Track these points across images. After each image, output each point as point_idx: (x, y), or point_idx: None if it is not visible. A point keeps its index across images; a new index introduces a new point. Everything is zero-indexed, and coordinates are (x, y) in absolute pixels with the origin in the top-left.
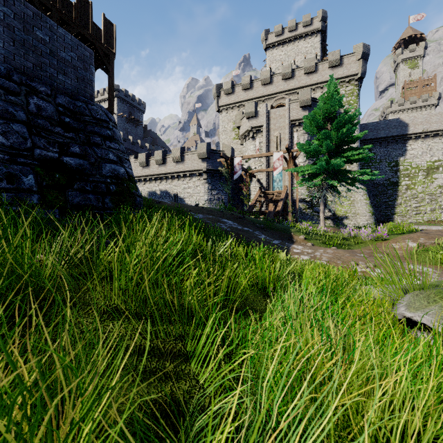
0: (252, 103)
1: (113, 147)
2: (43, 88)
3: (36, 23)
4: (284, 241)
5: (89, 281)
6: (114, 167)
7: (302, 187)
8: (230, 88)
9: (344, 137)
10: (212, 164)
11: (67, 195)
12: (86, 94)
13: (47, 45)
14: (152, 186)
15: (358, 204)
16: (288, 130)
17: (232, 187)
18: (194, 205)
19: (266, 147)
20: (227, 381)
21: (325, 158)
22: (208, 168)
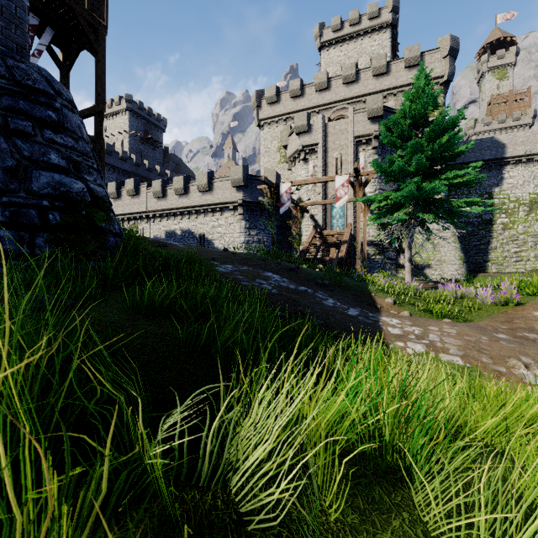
0: (303, 113)
1: (60, 141)
2: None
3: None
4: (365, 308)
5: None
6: (60, 179)
7: (371, 226)
8: (274, 95)
9: (441, 151)
10: (250, 194)
11: None
12: (7, 41)
13: None
14: (170, 224)
15: (444, 248)
16: (352, 149)
17: (277, 226)
18: (222, 250)
19: (323, 172)
20: None
21: (416, 180)
22: (245, 200)
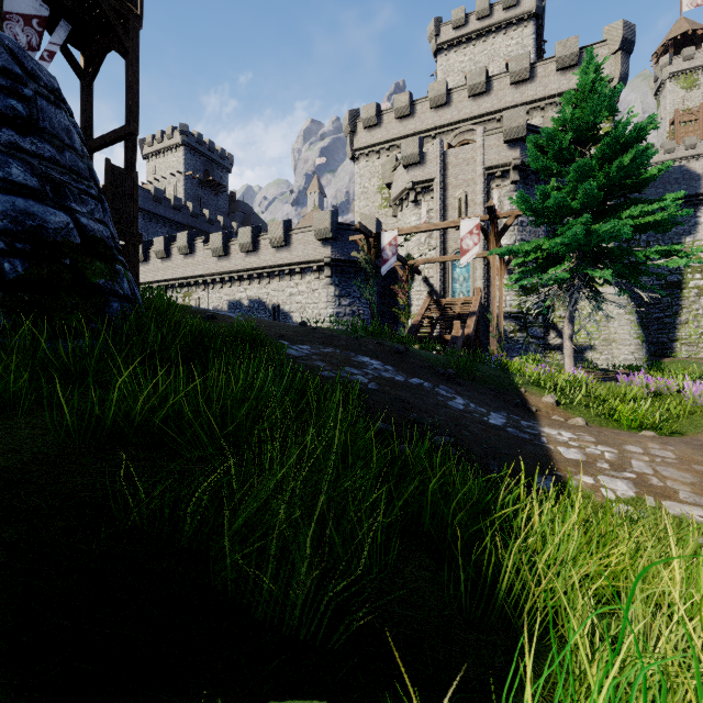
0: (414, 138)
1: (29, 148)
2: None
3: None
4: (513, 412)
5: None
6: (25, 207)
7: (508, 292)
8: (373, 116)
9: (621, 177)
10: (340, 250)
11: None
12: None
13: None
14: (235, 291)
15: (614, 322)
16: (482, 186)
17: (377, 293)
18: (298, 325)
19: (441, 218)
20: None
21: (584, 220)
22: (334, 257)
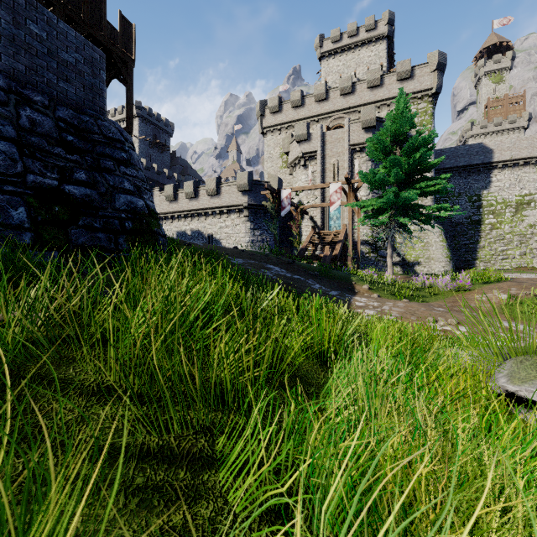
0: (303, 123)
1: (129, 173)
2: (39, 98)
3: (29, 14)
4: (344, 292)
5: (74, 348)
6: (130, 199)
7: (365, 227)
8: (276, 105)
9: (417, 164)
10: (254, 198)
11: (69, 234)
12: (95, 107)
13: (44, 43)
14: (181, 225)
15: (432, 247)
16: (348, 157)
17: (279, 227)
18: (233, 248)
19: (321, 177)
20: (271, 497)
21: (394, 189)
22: (250, 203)
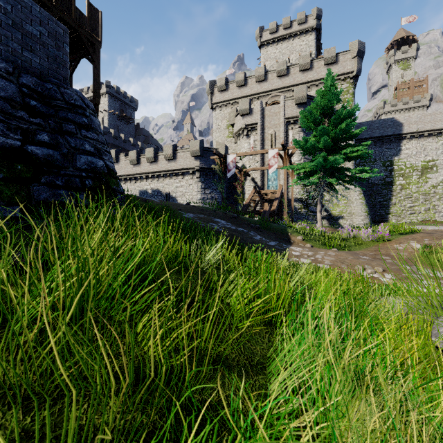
0: (246, 100)
1: (90, 136)
2: (3, 65)
3: None
4: (281, 242)
5: None
6: (91, 160)
7: (298, 187)
8: (223, 84)
9: (342, 133)
10: (205, 162)
11: (32, 190)
12: (58, 76)
13: (9, 15)
14: (143, 185)
15: (353, 204)
16: (284, 128)
17: (226, 186)
18: (185, 204)
19: (261, 145)
20: None
21: (323, 154)
22: (201, 166)
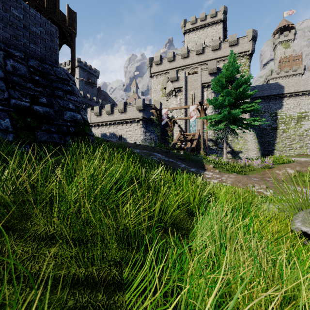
0: (174, 71)
1: (72, 99)
2: (18, 54)
3: (12, 4)
4: (199, 169)
5: (30, 208)
6: (73, 114)
7: (210, 131)
8: (159, 60)
9: (240, 94)
10: (146, 114)
11: (36, 134)
12: (52, 59)
13: (21, 21)
14: (103, 130)
15: (249, 142)
16: (200, 90)
17: (160, 131)
18: (133, 143)
19: (185, 102)
20: None
21: (227, 109)
22: (143, 117)
